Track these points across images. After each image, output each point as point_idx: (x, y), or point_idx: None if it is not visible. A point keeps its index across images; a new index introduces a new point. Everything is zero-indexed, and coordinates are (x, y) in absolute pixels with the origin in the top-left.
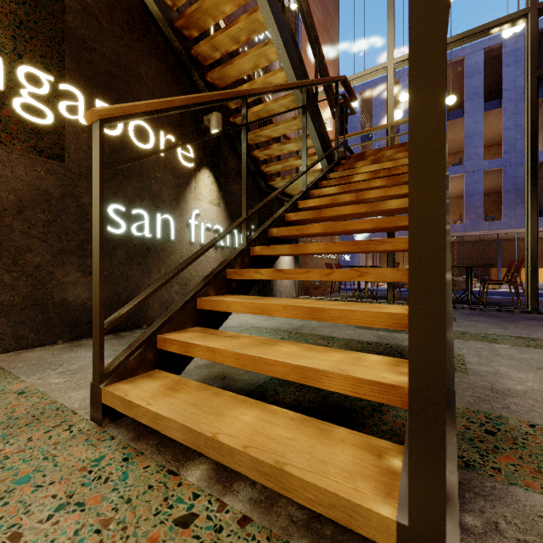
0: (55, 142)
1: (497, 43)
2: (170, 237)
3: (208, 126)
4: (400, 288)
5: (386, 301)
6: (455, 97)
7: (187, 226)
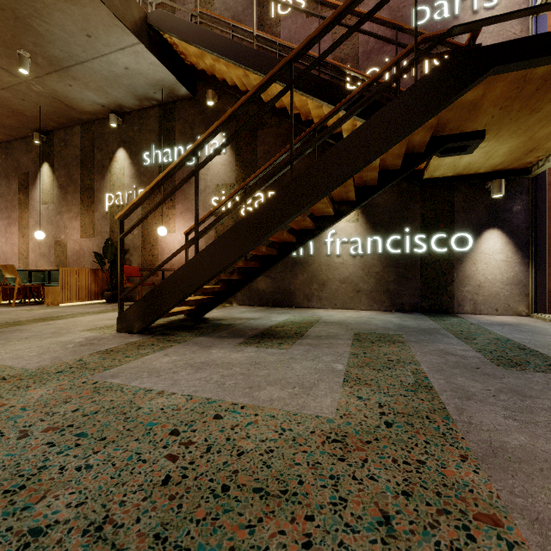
0: None
1: None
2: (310, 253)
3: None
4: None
5: None
6: None
7: (325, 244)
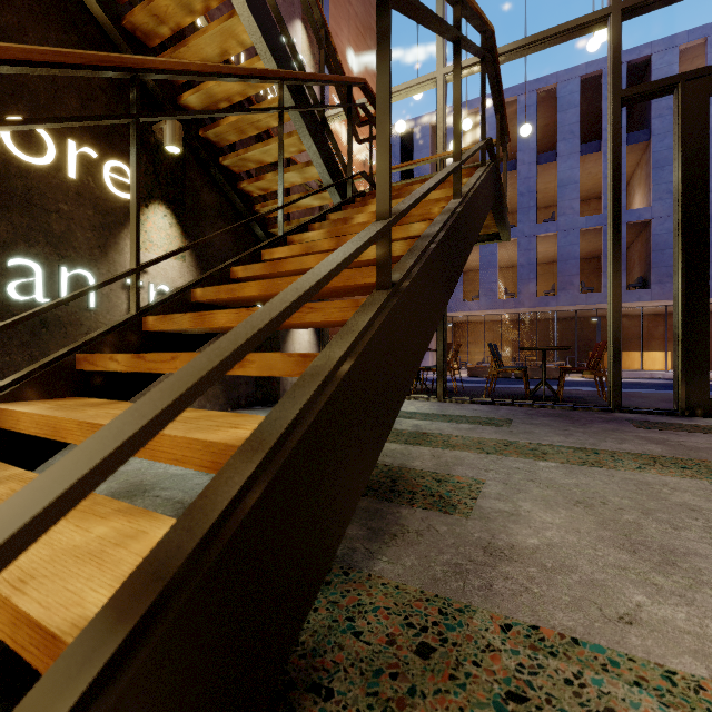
0: None
1: (596, 71)
2: (89, 305)
3: (163, 141)
4: (478, 377)
5: (436, 397)
6: (530, 127)
7: (124, 289)
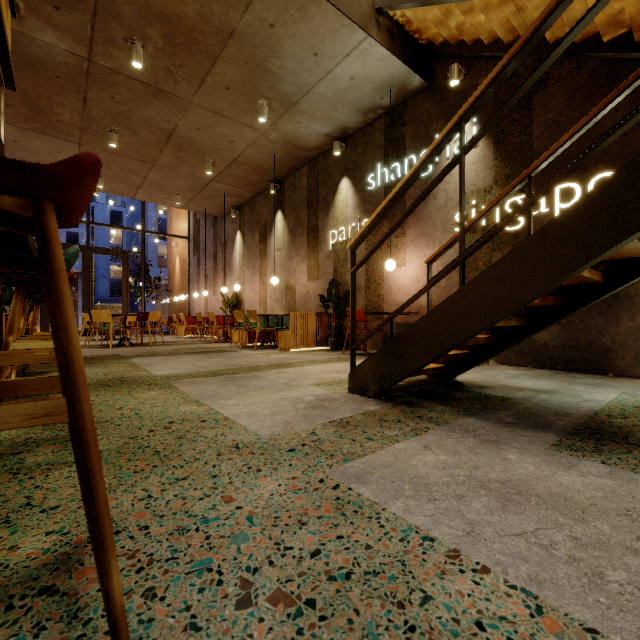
0: (526, 236)
1: None
2: None
3: None
4: None
5: None
6: None
7: None
